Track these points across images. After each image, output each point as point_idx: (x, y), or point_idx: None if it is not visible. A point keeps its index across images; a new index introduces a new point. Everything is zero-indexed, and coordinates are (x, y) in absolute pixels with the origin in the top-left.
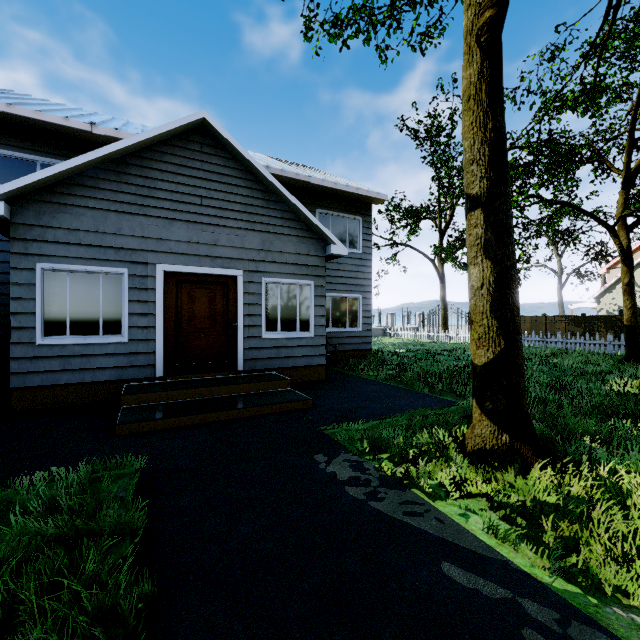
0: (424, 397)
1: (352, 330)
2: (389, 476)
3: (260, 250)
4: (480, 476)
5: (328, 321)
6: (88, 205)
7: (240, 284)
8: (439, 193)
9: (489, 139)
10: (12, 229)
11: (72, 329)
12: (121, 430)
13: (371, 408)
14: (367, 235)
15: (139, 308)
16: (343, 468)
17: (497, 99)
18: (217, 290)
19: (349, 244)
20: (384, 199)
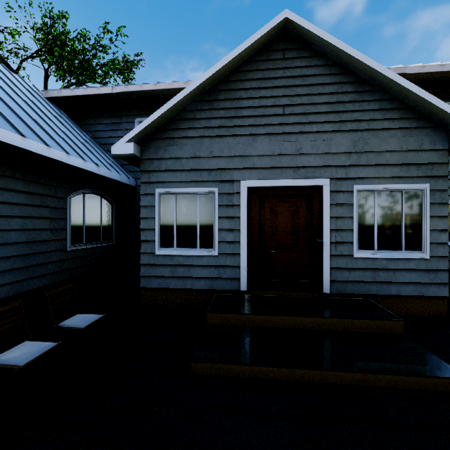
0: None
1: None
2: None
3: (350, 153)
4: None
5: None
6: (188, 135)
7: (326, 195)
8: None
9: None
10: (141, 164)
11: (178, 242)
12: (195, 368)
13: None
14: None
15: (226, 224)
16: None
17: None
18: (300, 203)
19: None
20: None
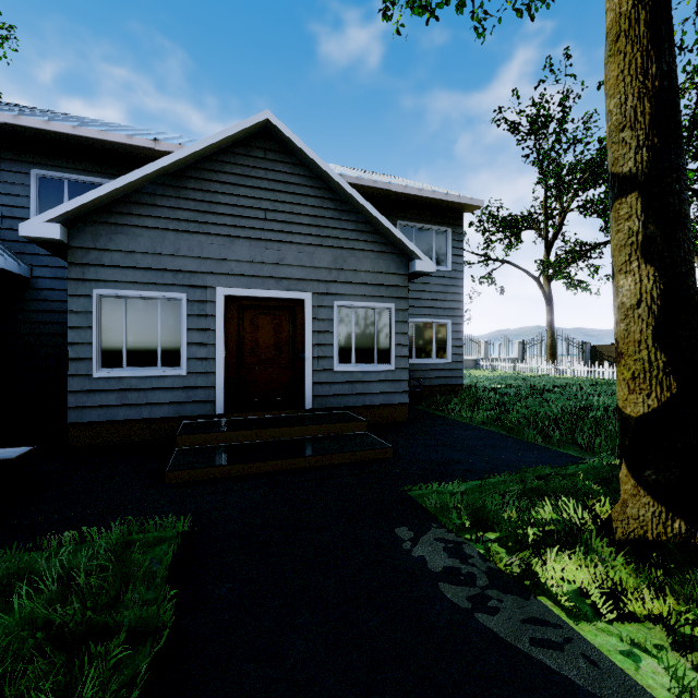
0: (537, 449)
1: (439, 362)
2: (502, 570)
3: (331, 269)
4: (644, 584)
5: (411, 351)
6: (145, 224)
7: (308, 309)
8: (545, 197)
9: (651, 90)
10: (69, 253)
11: (129, 360)
12: (171, 478)
13: (467, 462)
14: (458, 249)
15: (198, 337)
16: (435, 552)
17: (664, 30)
18: (283, 316)
19: (436, 260)
20: (479, 205)
